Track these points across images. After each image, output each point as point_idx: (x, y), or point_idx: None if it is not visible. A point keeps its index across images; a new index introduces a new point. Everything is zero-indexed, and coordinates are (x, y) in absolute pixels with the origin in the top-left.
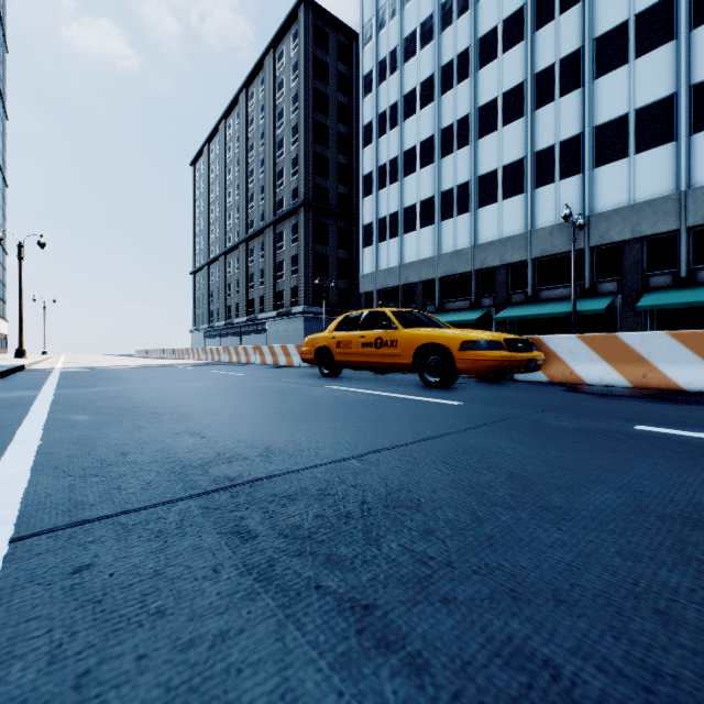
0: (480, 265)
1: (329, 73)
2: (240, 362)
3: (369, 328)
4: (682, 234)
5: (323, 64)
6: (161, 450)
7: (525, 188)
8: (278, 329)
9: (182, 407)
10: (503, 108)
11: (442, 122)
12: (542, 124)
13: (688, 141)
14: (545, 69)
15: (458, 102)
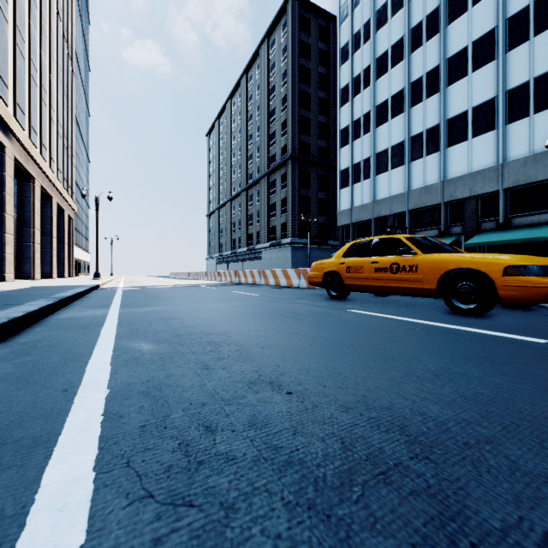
0: (449, 198)
1: (311, 51)
2: (247, 283)
3: (381, 254)
4: None
5: (306, 44)
6: (253, 423)
7: (495, 125)
8: (271, 256)
9: (232, 334)
10: (472, 55)
11: (412, 76)
12: (515, 64)
13: None
14: (517, 13)
15: (427, 57)
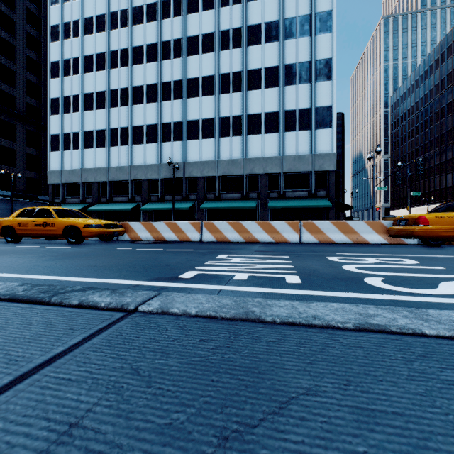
0: (134, 177)
1: (17, 4)
2: None
3: (39, 217)
4: (217, 178)
5: None
6: None
7: (157, 140)
8: None
9: None
10: (146, 93)
11: (111, 85)
12: (166, 110)
13: (219, 140)
14: (167, 82)
15: (121, 78)
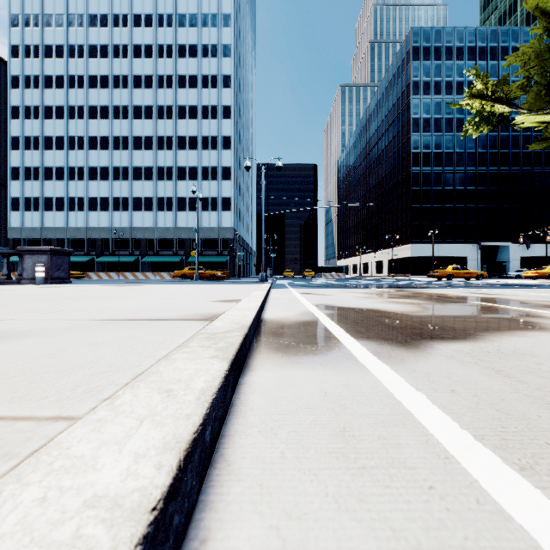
0: (90, 237)
1: None
2: None
3: None
4: (155, 240)
5: None
6: None
7: (109, 210)
8: None
9: None
10: (100, 173)
11: (70, 163)
12: (116, 187)
13: (157, 213)
14: (117, 167)
15: (78, 158)
